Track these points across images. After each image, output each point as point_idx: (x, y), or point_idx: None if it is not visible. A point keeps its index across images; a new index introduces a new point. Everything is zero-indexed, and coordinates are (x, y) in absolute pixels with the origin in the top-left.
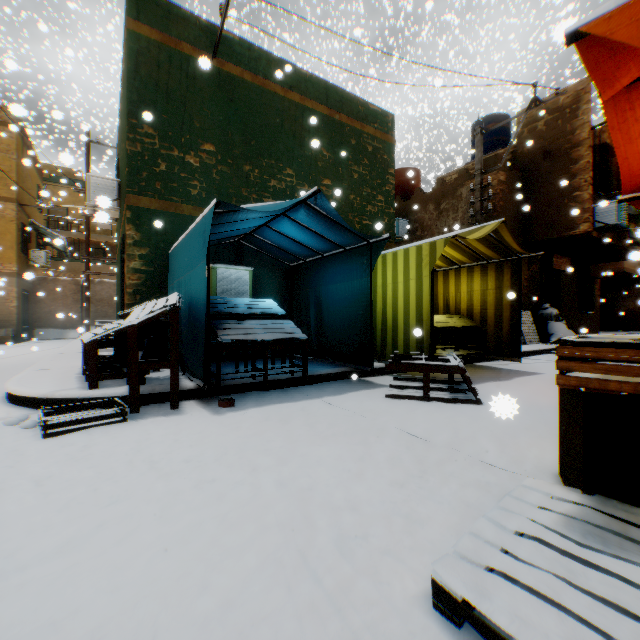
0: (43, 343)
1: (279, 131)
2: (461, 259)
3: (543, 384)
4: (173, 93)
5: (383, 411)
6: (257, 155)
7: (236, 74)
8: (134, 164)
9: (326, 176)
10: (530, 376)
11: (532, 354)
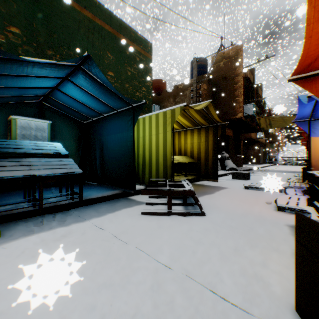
0: None
1: (76, 33)
2: (188, 124)
3: (232, 195)
4: None
5: (137, 230)
6: (59, 45)
7: None
8: None
9: (110, 70)
10: (224, 190)
11: (220, 176)
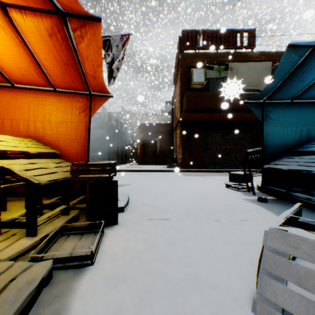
0: None
1: None
2: None
3: None
4: None
5: (239, 229)
6: None
7: None
8: None
9: None
10: None
11: None
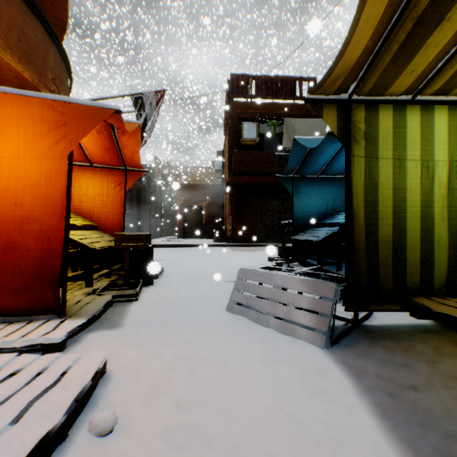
0: None
1: None
2: None
3: None
4: None
5: None
6: None
7: None
8: None
9: None
10: None
11: None
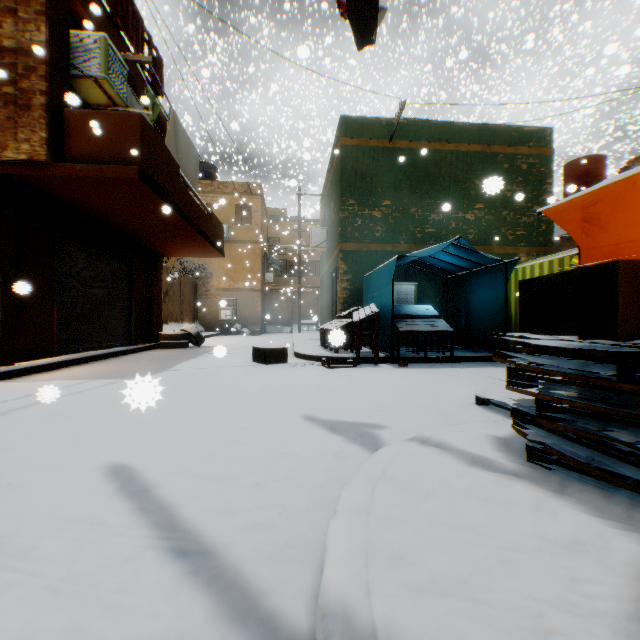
0: (273, 335)
1: (437, 176)
2: None
3: None
4: (365, 174)
5: (500, 375)
6: (420, 199)
7: (405, 146)
8: (343, 224)
9: (478, 201)
10: None
11: None
